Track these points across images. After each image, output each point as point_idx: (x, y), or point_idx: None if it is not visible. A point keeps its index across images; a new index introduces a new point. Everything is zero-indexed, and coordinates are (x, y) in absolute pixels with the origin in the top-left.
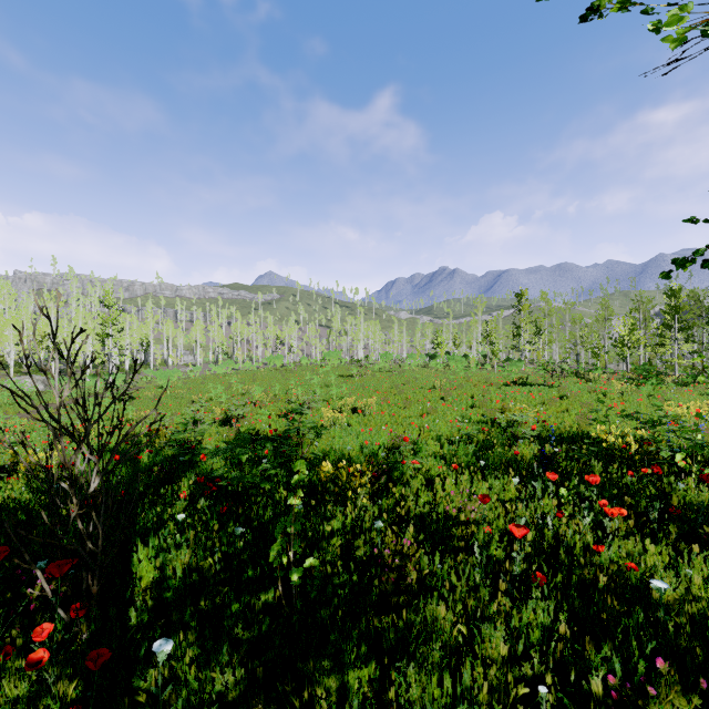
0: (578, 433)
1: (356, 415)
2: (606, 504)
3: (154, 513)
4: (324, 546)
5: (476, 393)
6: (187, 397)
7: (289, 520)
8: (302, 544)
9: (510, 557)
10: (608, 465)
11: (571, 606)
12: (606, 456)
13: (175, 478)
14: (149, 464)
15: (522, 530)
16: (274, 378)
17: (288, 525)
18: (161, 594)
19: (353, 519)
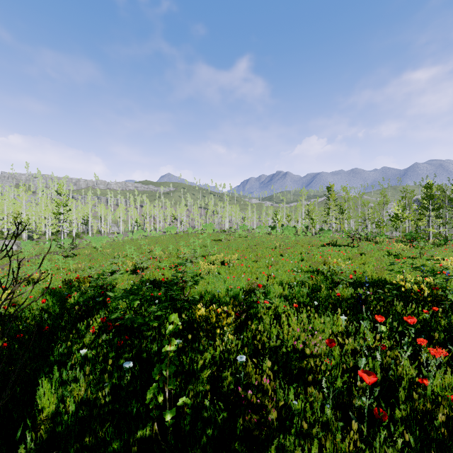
0: (379, 280)
1: (223, 267)
2: (424, 342)
3: (64, 347)
4: (197, 377)
5: (304, 251)
6: (112, 254)
7: (164, 365)
8: (178, 379)
9: (348, 386)
10: (406, 304)
11: (417, 447)
12: (401, 297)
13: (91, 314)
14: (74, 303)
15: (372, 377)
16: (169, 241)
17: (164, 368)
18: (55, 426)
19: (221, 350)
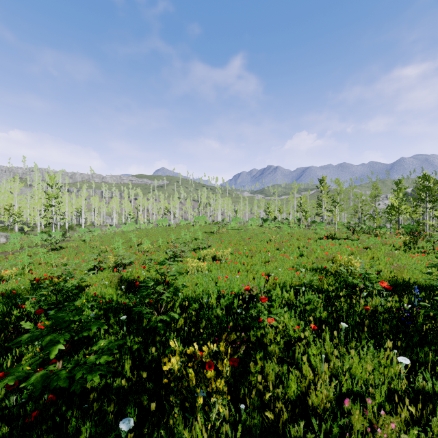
0: (407, 283)
1: (215, 263)
2: None
3: None
4: None
5: (301, 245)
6: (100, 247)
7: None
8: None
9: None
10: None
11: None
12: None
13: None
14: (25, 314)
15: None
16: (160, 234)
17: None
18: None
19: None
